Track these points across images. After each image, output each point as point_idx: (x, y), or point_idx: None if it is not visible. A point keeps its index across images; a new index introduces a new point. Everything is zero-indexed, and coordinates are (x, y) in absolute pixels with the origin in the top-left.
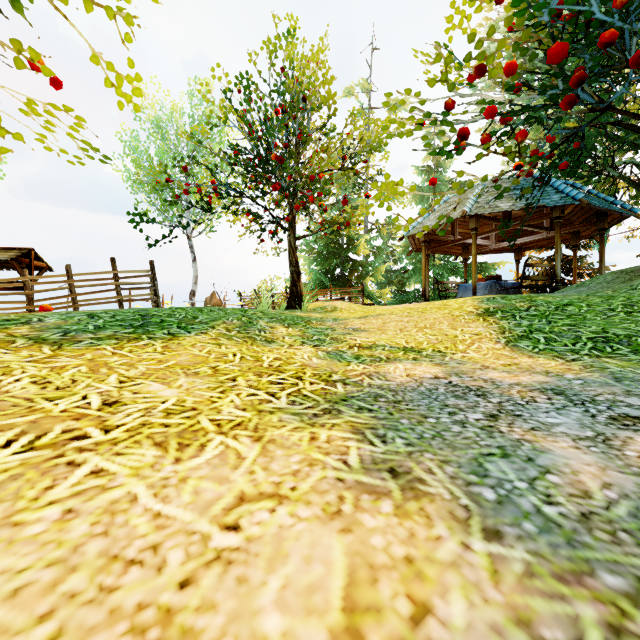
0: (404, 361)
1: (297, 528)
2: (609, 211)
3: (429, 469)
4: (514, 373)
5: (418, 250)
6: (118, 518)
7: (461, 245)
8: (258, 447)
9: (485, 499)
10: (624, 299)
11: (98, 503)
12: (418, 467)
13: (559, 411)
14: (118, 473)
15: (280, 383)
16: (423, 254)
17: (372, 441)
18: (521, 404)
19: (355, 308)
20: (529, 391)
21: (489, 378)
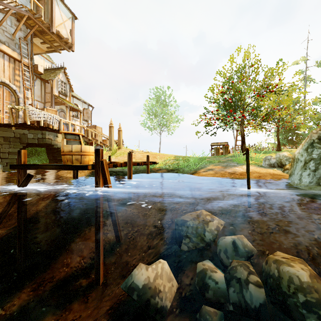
0: None
1: None
2: None
3: None
4: None
5: None
6: None
7: None
8: None
9: None
10: None
11: None
12: None
13: None
14: None
15: None
16: None
17: None
18: None
19: None
20: None
21: None
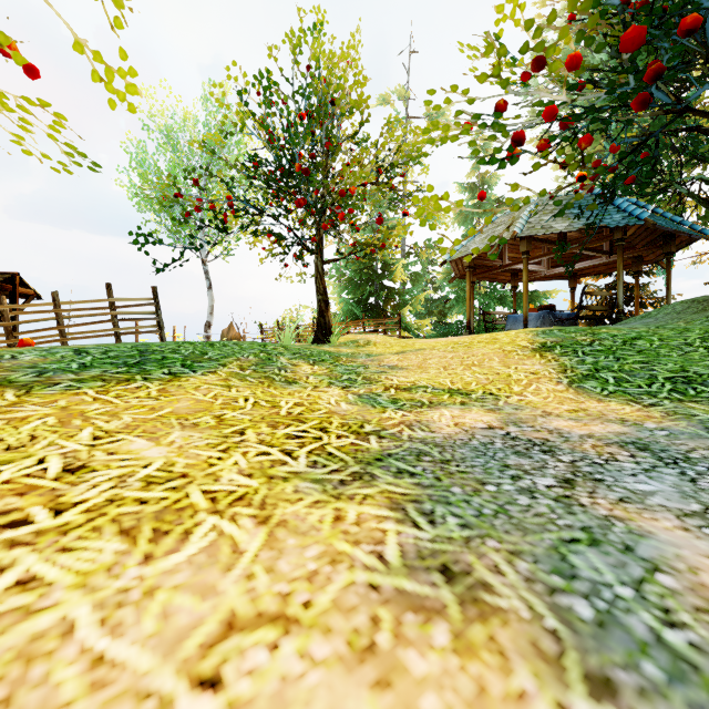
0: (450, 406)
1: (308, 681)
2: (677, 232)
3: (495, 566)
4: (583, 421)
5: (462, 277)
6: (35, 669)
7: (510, 271)
8: (263, 533)
9: (579, 618)
10: (701, 332)
11: (11, 640)
12: (480, 563)
13: (649, 473)
14: (56, 583)
15: (299, 437)
16: (467, 281)
17: (416, 521)
18: (600, 464)
19: (391, 342)
20: (606, 445)
21: (554, 428)
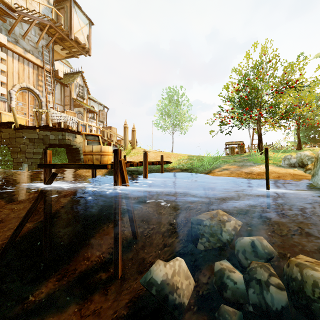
0: None
1: None
2: None
3: None
4: None
5: None
6: None
7: None
8: None
9: None
10: None
11: None
12: None
13: None
14: None
15: None
16: None
17: None
18: None
19: None
20: None
21: None
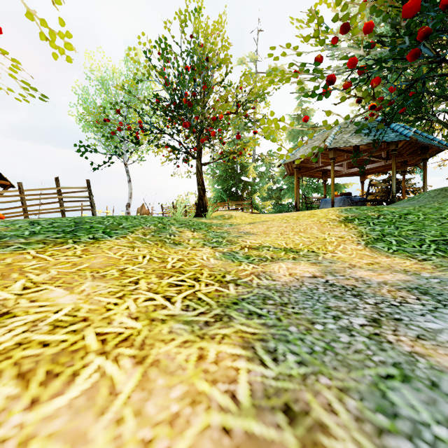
0: (286, 261)
1: None
2: (430, 145)
3: (329, 404)
4: (378, 271)
5: (291, 174)
6: None
7: (322, 171)
8: (138, 374)
9: None
10: None
11: None
12: (316, 401)
13: (433, 314)
14: None
15: (178, 285)
16: (295, 177)
17: (263, 359)
18: (396, 305)
19: (246, 216)
20: (397, 290)
21: (359, 277)
